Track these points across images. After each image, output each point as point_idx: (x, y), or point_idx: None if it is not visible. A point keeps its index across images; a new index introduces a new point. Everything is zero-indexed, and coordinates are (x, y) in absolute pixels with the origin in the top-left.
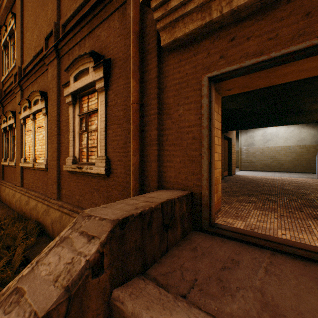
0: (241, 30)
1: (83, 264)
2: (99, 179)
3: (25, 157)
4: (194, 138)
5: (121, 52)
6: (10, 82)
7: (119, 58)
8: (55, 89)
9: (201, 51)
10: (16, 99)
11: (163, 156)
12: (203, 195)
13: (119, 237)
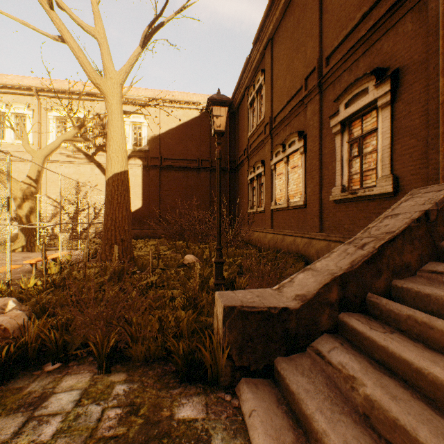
0: None
1: (442, 196)
2: (379, 201)
3: (275, 201)
4: None
5: (416, 55)
6: (257, 135)
7: (411, 63)
8: (316, 124)
9: None
10: (263, 149)
11: None
12: None
13: None
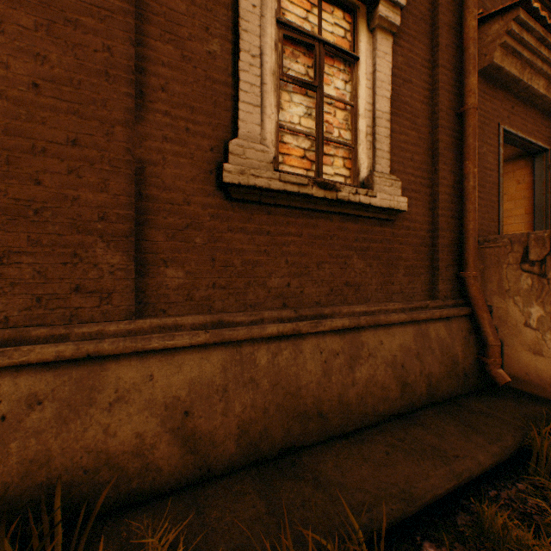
0: (515, 105)
1: None
2: (367, 224)
3: None
4: (493, 184)
5: None
6: None
7: (413, 2)
8: None
9: (497, 99)
10: None
11: None
12: None
13: None
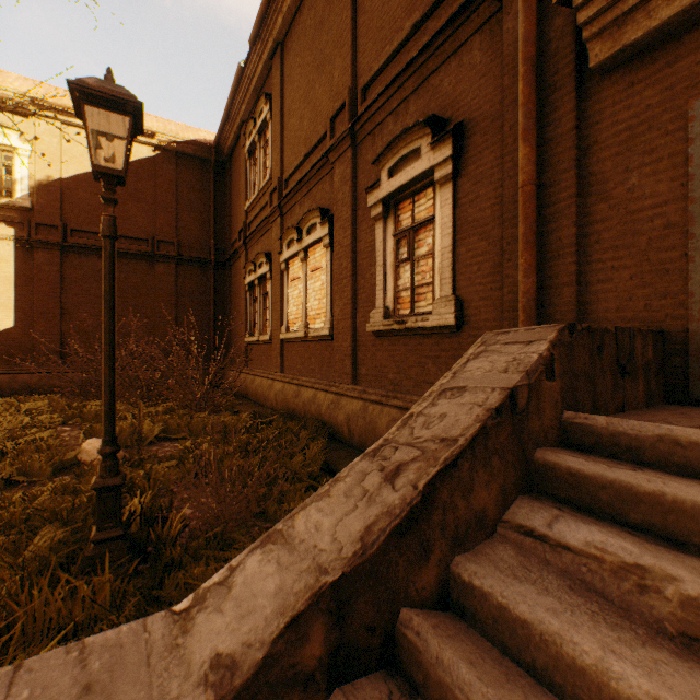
0: None
1: (536, 357)
2: (438, 338)
3: (287, 324)
4: (666, 227)
5: (487, 104)
6: (260, 208)
7: (481, 117)
8: (348, 199)
9: (687, 54)
10: (269, 233)
11: (587, 274)
12: (693, 332)
13: (566, 346)
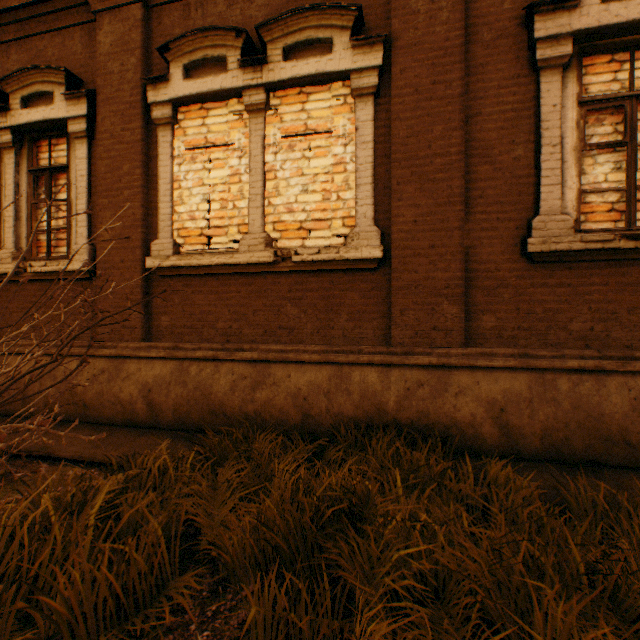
0: None
1: None
2: None
3: (173, 238)
4: None
5: None
6: None
7: None
8: (450, 15)
9: None
10: (69, 36)
11: None
12: None
13: None
